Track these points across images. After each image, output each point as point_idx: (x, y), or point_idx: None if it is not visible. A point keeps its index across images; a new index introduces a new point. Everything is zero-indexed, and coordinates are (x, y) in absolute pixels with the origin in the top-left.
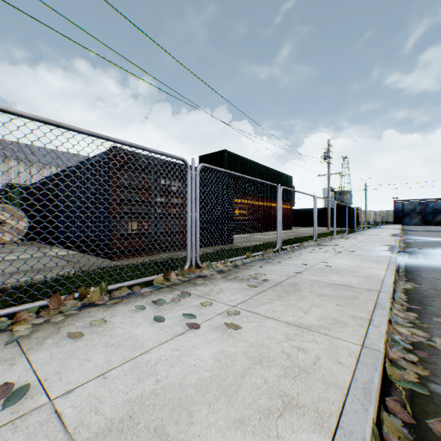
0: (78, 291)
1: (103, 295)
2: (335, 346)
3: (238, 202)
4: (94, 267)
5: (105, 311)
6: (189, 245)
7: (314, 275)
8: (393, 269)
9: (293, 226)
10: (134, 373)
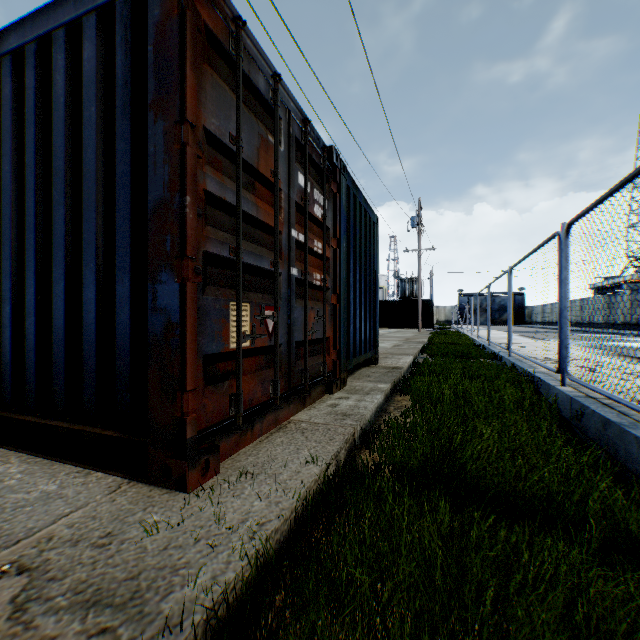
0: None
1: None
2: None
3: None
4: (131, 638)
5: None
6: None
7: None
8: None
9: None
10: None
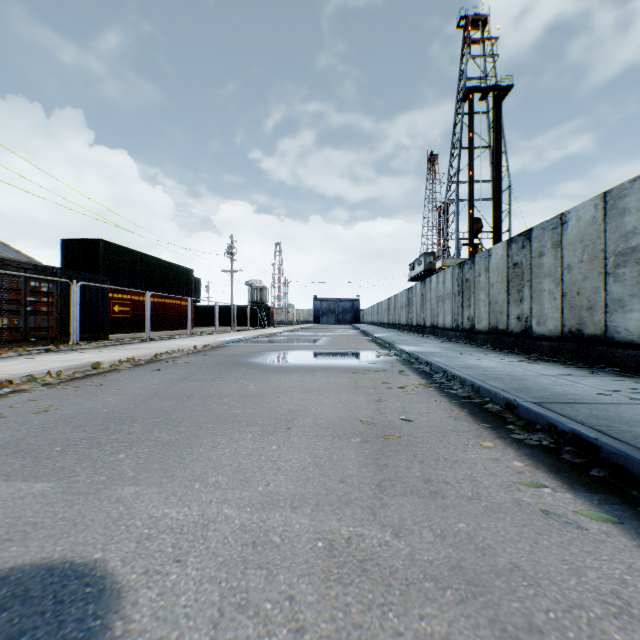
0: (14, 349)
1: (27, 352)
2: (137, 353)
3: (120, 297)
4: None
5: (32, 356)
6: (74, 331)
7: (157, 346)
8: (207, 343)
9: (202, 326)
10: (66, 358)
